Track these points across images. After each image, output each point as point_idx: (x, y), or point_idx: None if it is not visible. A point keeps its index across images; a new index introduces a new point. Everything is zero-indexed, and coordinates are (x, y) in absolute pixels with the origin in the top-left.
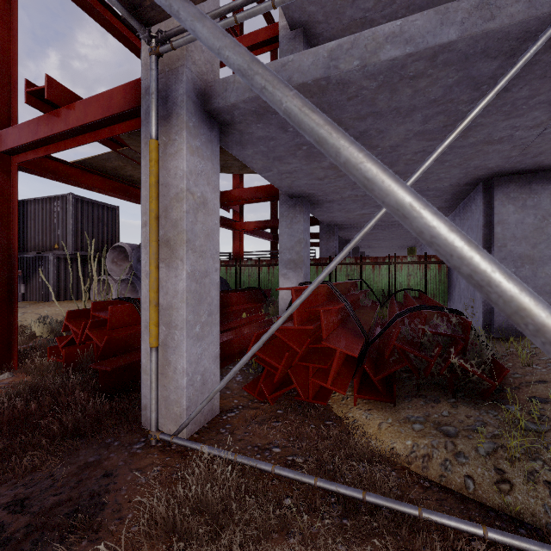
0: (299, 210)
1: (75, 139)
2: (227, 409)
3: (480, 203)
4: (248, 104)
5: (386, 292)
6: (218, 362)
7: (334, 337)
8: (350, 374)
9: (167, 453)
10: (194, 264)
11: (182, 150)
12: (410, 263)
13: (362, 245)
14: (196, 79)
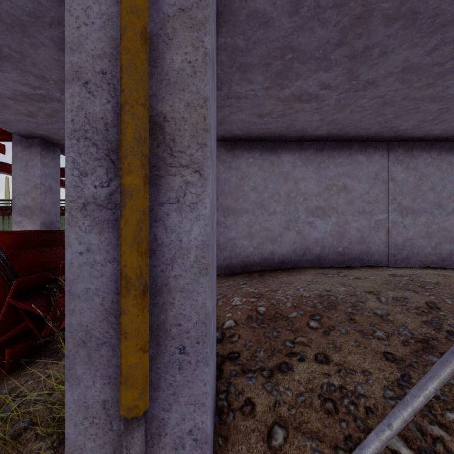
0: (35, 152)
1: None
2: None
3: None
4: None
5: None
6: None
7: None
8: None
9: None
10: None
11: None
12: None
13: None
14: None
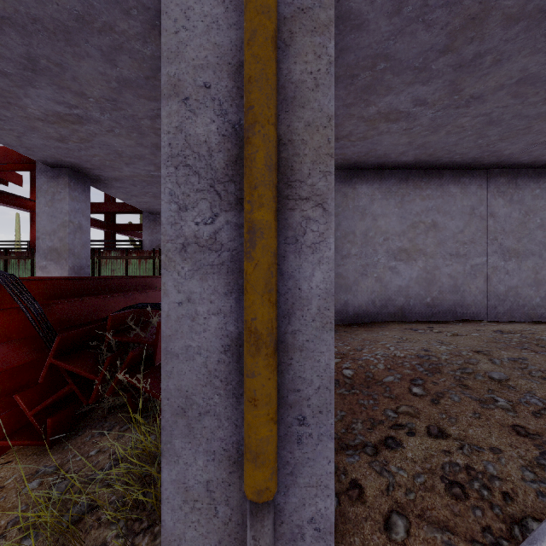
0: (63, 184)
1: None
2: None
3: None
4: None
5: None
6: None
7: None
8: (10, 407)
9: None
10: None
11: None
12: None
13: None
14: None
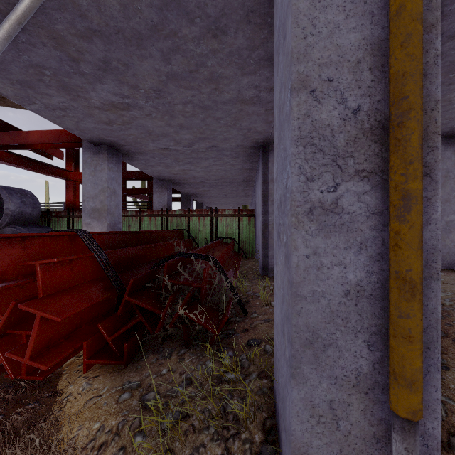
0: (103, 158)
1: None
2: None
3: (261, 164)
4: None
5: (209, 240)
6: None
7: (58, 296)
8: (91, 334)
9: None
10: None
11: None
12: (227, 216)
13: (205, 201)
14: None
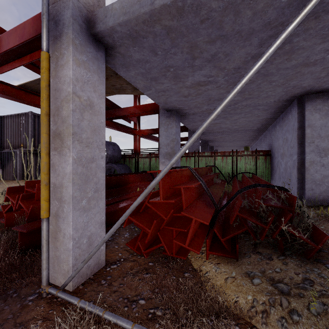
0: (172, 119)
1: (8, 64)
2: (112, 261)
3: (295, 113)
4: (123, 27)
5: (230, 174)
6: (104, 226)
7: (192, 208)
8: (204, 234)
9: (52, 305)
10: (80, 152)
11: (69, 61)
12: (246, 156)
13: (215, 145)
14: (83, 8)
